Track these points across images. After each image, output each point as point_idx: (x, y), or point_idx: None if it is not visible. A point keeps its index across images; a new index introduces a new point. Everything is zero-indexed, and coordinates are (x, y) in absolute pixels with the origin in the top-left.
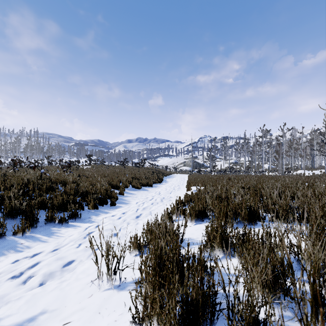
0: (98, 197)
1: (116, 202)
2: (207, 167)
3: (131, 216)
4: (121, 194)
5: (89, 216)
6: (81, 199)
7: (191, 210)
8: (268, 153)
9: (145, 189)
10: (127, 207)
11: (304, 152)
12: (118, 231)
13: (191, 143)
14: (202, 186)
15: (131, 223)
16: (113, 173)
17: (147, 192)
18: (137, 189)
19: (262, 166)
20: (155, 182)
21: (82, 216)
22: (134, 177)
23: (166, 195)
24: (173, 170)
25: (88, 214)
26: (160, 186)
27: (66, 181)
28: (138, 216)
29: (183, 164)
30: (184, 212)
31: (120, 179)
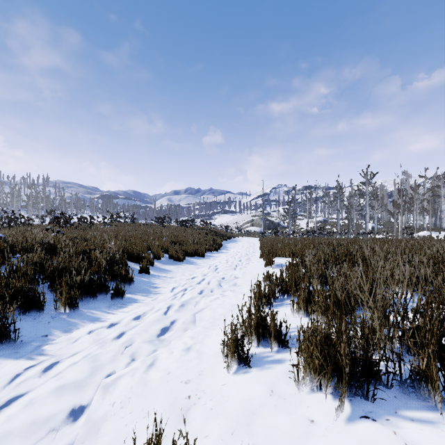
0: (84, 282)
1: (129, 291)
2: (285, 227)
3: (146, 333)
4: (145, 272)
5: (47, 331)
6: (51, 286)
7: (319, 350)
8: (373, 207)
9: (192, 261)
10: (146, 301)
11: (430, 204)
12: (85, 403)
13: (263, 193)
14: (294, 257)
15: (135, 362)
16: (139, 235)
17: (195, 268)
18: (178, 261)
19: (362, 226)
20: (209, 249)
21: (26, 333)
22: (174, 241)
23: (227, 273)
24: (236, 232)
25: (47, 326)
26: (217, 256)
27: (32, 248)
28: (163, 333)
29: (251, 224)
30: (280, 333)
31: (150, 244)
